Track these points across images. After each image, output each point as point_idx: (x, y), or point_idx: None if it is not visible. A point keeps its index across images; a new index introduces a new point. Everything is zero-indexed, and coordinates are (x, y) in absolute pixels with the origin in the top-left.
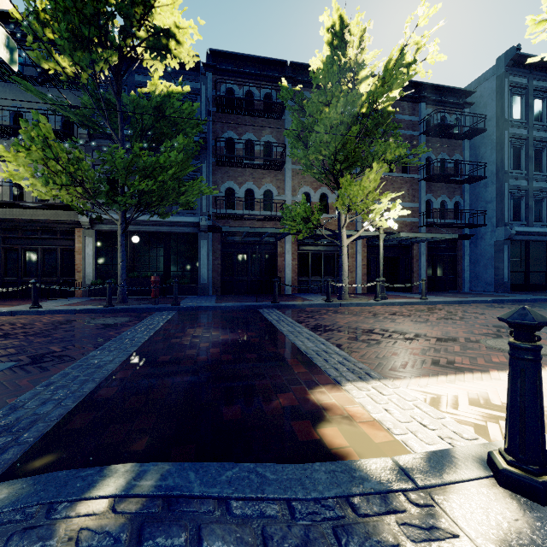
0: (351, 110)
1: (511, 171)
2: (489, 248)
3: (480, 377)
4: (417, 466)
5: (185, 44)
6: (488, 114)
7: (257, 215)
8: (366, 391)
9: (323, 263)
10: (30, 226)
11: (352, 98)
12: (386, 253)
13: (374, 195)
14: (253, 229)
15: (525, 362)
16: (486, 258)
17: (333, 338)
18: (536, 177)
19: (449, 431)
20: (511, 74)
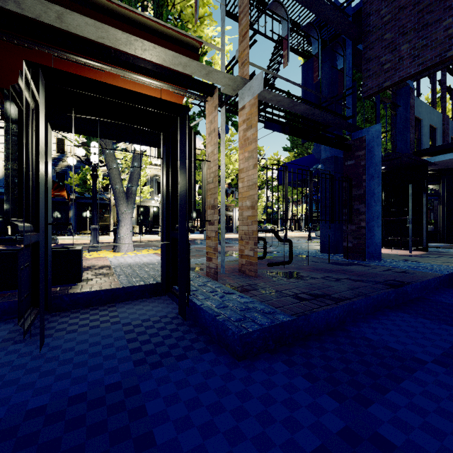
0: None
1: None
2: None
3: None
4: None
5: None
6: None
7: None
8: None
9: None
10: None
11: None
12: None
13: None
14: None
15: None
16: None
17: None
18: None
19: None
20: None
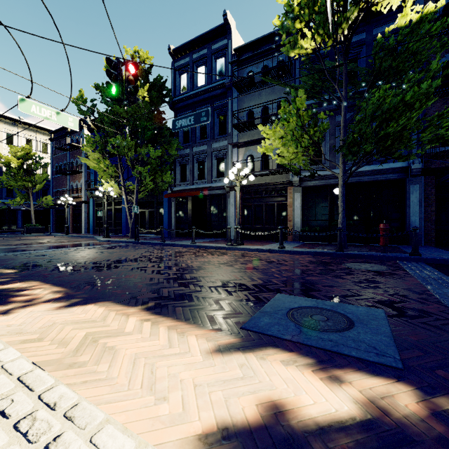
0: None
1: None
2: None
3: None
4: None
5: None
6: None
7: None
8: None
9: None
10: (258, 188)
11: None
12: None
13: None
14: None
15: None
16: None
17: None
18: None
19: None
20: None
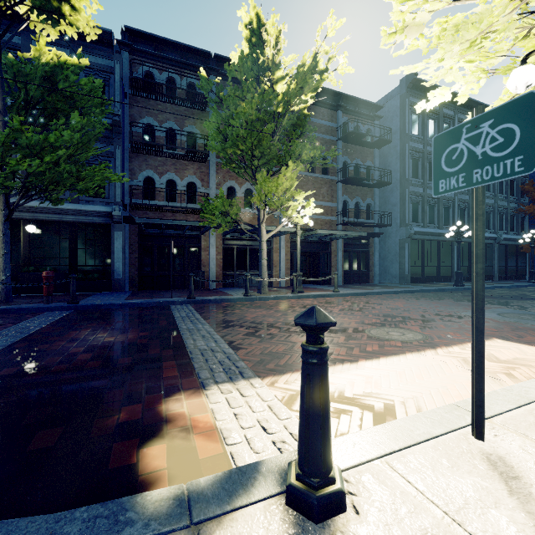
0: (269, 108)
1: (411, 179)
2: (394, 245)
3: (348, 368)
4: (208, 491)
5: (83, 12)
6: (394, 128)
7: (178, 207)
8: (228, 393)
9: (248, 258)
10: None
11: (268, 96)
12: (308, 248)
13: (292, 192)
14: (170, 221)
15: (310, 367)
16: (392, 254)
17: (231, 334)
18: (429, 185)
19: (287, 433)
20: (411, 95)
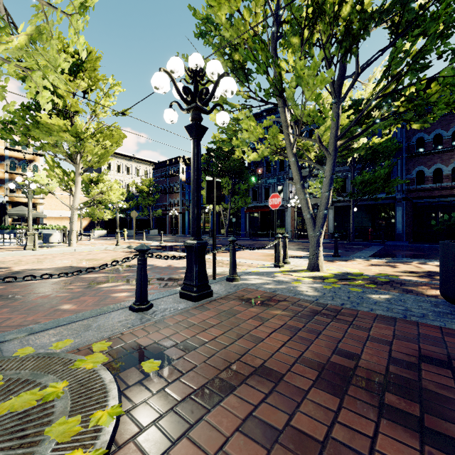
0: None
1: None
2: None
3: None
4: None
5: None
6: None
7: (443, 188)
8: None
9: None
10: None
11: None
12: None
13: None
14: (437, 199)
15: None
16: None
17: None
18: None
19: None
20: None
